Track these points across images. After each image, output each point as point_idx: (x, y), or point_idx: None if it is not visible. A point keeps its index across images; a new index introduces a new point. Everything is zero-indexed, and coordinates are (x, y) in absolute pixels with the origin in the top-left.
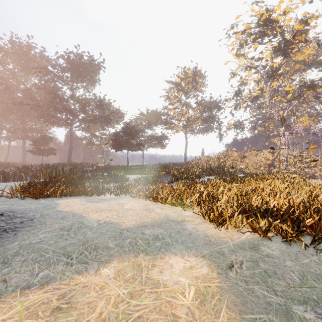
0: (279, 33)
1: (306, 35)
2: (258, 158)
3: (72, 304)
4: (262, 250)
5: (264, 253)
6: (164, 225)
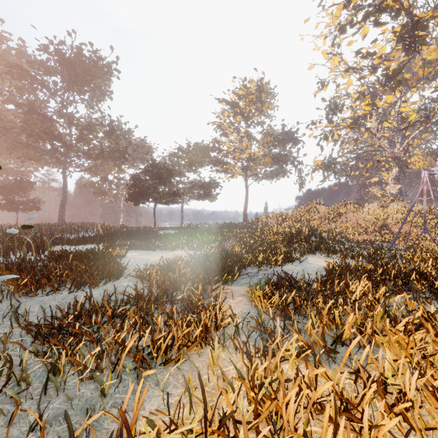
0: (405, 8)
1: None
2: (361, 215)
3: None
4: None
5: None
6: None
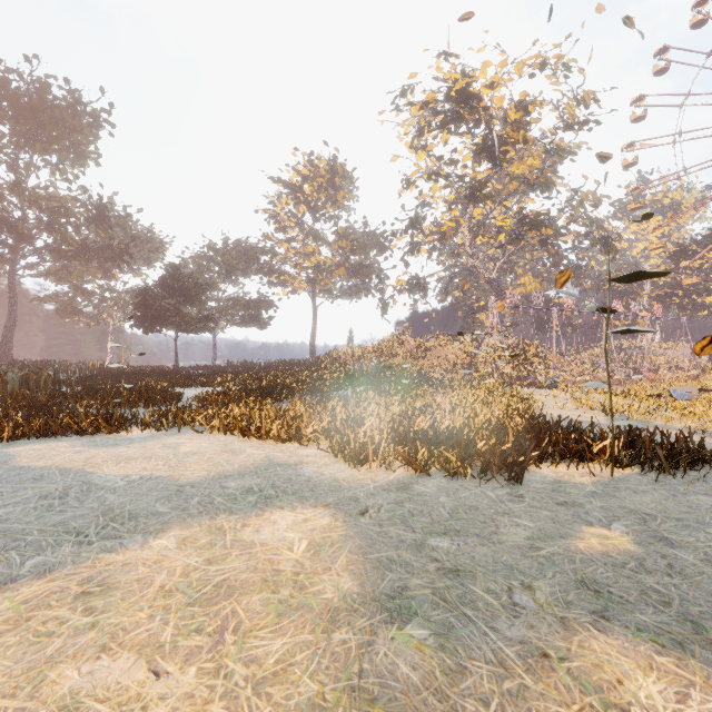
0: (484, 120)
1: (526, 132)
2: (452, 350)
3: (110, 585)
4: (413, 489)
5: (416, 492)
6: (264, 472)
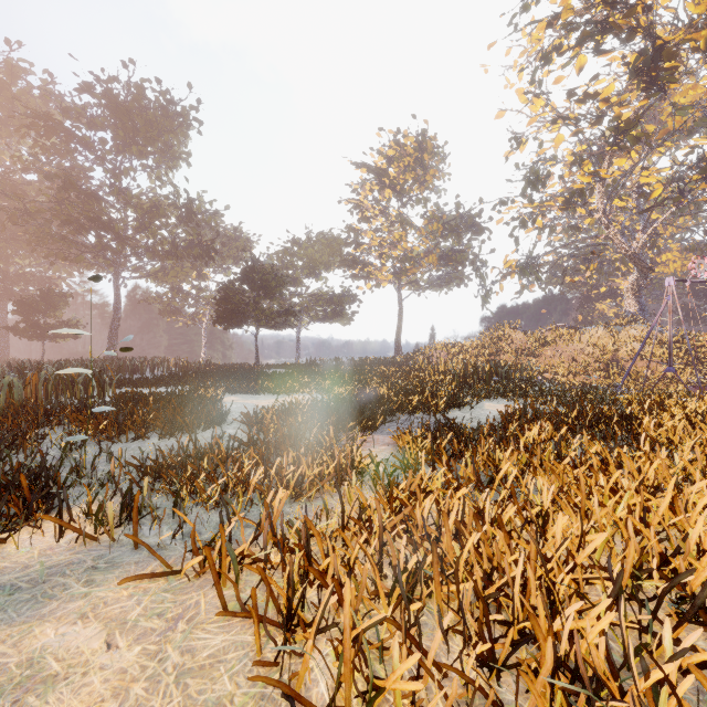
0: (643, 26)
1: None
2: (579, 346)
3: None
4: None
5: None
6: None
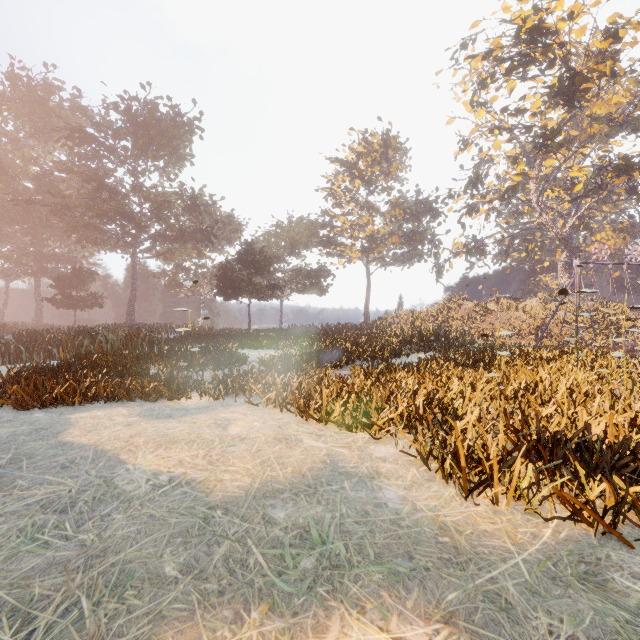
0: (560, 58)
1: (615, 62)
2: (516, 314)
3: None
4: (620, 589)
5: (633, 603)
6: (326, 488)
